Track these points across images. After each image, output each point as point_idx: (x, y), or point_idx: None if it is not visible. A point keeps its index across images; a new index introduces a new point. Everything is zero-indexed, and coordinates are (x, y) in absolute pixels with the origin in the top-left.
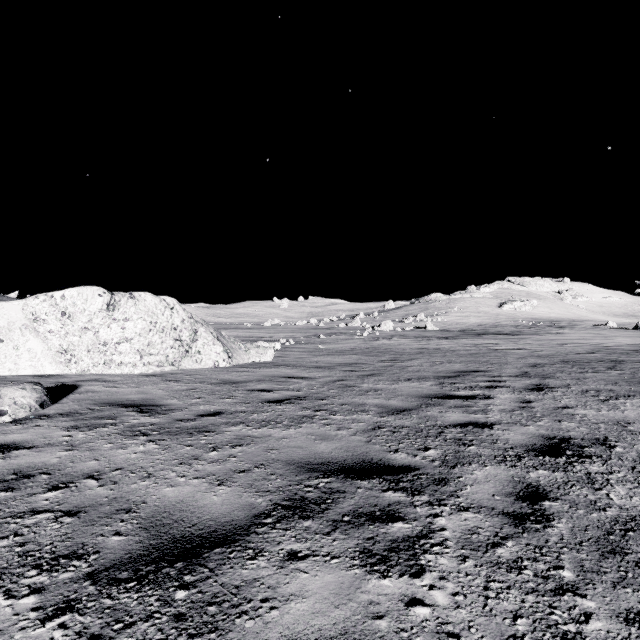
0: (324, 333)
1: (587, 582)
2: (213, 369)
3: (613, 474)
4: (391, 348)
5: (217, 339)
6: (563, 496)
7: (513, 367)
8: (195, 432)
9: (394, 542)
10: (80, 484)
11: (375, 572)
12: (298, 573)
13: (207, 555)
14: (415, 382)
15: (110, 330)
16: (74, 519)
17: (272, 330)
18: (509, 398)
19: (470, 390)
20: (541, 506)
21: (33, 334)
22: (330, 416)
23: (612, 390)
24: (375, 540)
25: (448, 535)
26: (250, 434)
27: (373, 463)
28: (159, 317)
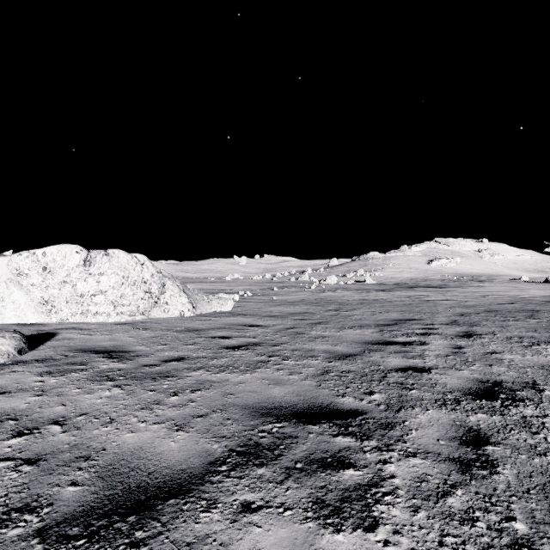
0: (277, 286)
1: (541, 535)
2: (179, 318)
3: (547, 417)
4: (336, 299)
5: (183, 291)
6: (504, 440)
7: (443, 316)
8: (159, 377)
9: (346, 491)
10: (44, 430)
11: (328, 526)
12: (251, 527)
13: (161, 507)
14: (358, 329)
15: (86, 283)
16: (33, 468)
17: (232, 283)
18: (442, 344)
19: (407, 337)
20: (484, 451)
21: (17, 287)
22: (283, 361)
23: (533, 337)
24: (327, 489)
25: (398, 483)
26: (209, 379)
27: (323, 407)
28: (131, 272)
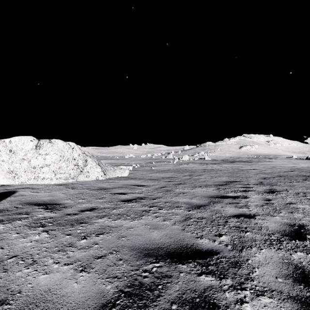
0: (154, 161)
1: None
2: (95, 181)
3: None
4: (188, 169)
5: (98, 165)
6: None
7: (253, 179)
8: (75, 223)
9: None
10: None
11: None
12: None
13: None
14: (204, 188)
15: (37, 160)
16: None
17: (129, 160)
18: (257, 197)
19: (235, 193)
20: None
21: None
22: (159, 210)
23: None
24: None
25: None
26: (109, 224)
27: (188, 248)
28: (65, 153)
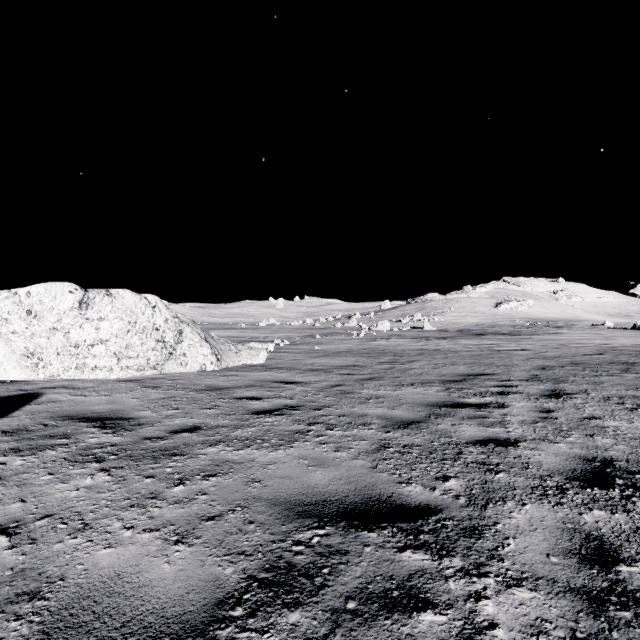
0: (320, 333)
1: None
2: (199, 373)
3: None
4: (389, 349)
5: (205, 340)
6: None
7: (521, 370)
8: (162, 456)
9: None
10: None
11: None
12: None
13: None
14: (419, 387)
15: (82, 331)
16: None
17: (267, 330)
18: (526, 406)
19: (481, 397)
20: (618, 574)
21: None
22: (327, 431)
23: (636, 396)
24: None
25: (503, 638)
26: (229, 458)
27: (382, 502)
28: (139, 316)
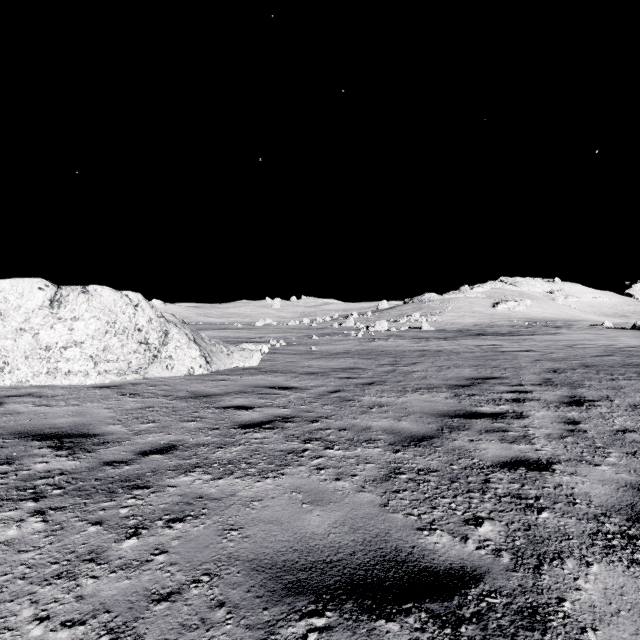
0: (317, 333)
1: None
2: (186, 377)
3: None
4: (389, 350)
5: (193, 341)
6: None
7: (531, 373)
8: (120, 489)
9: None
10: None
11: None
12: None
13: None
14: (426, 393)
15: (54, 332)
16: None
17: (263, 330)
18: (548, 416)
19: (495, 405)
20: None
21: None
22: (325, 451)
23: None
24: None
25: None
26: (204, 492)
27: (400, 562)
28: (119, 316)
